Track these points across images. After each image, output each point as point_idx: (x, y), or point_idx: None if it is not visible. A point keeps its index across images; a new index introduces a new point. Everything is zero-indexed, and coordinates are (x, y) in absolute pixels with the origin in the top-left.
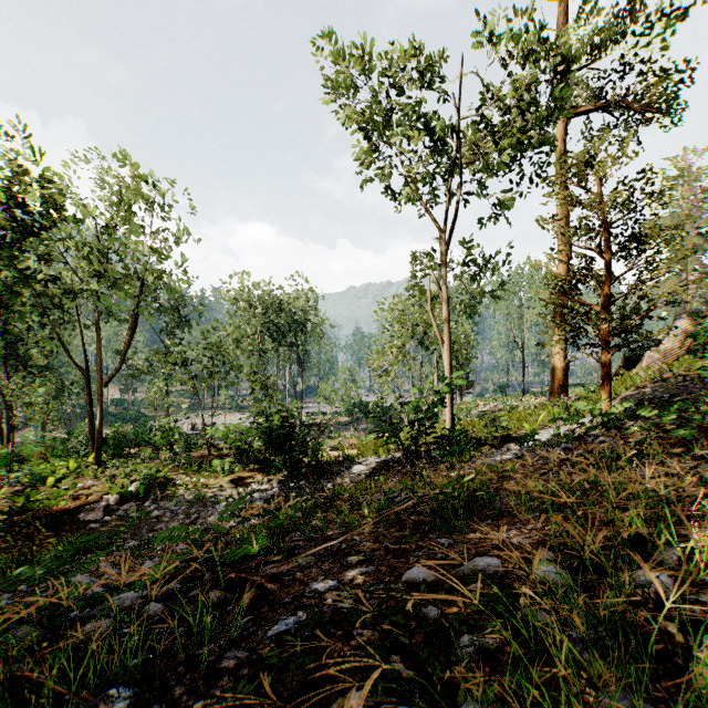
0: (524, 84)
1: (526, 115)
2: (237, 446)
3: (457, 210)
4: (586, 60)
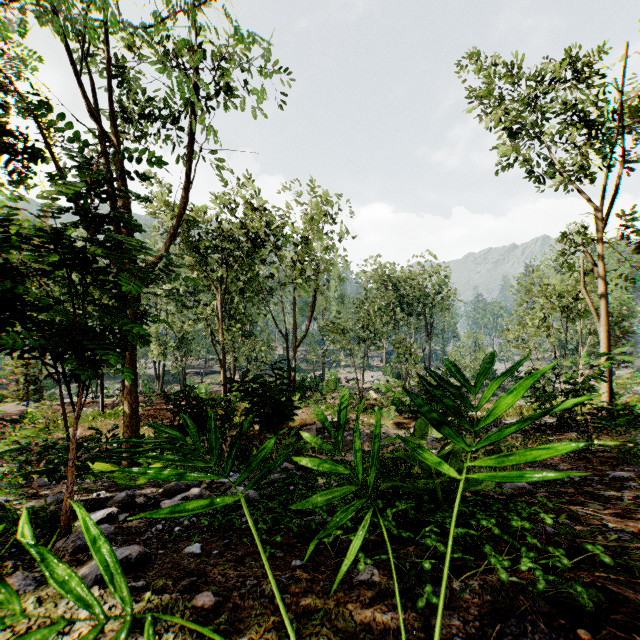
0: None
1: None
2: (397, 398)
3: (616, 187)
4: None
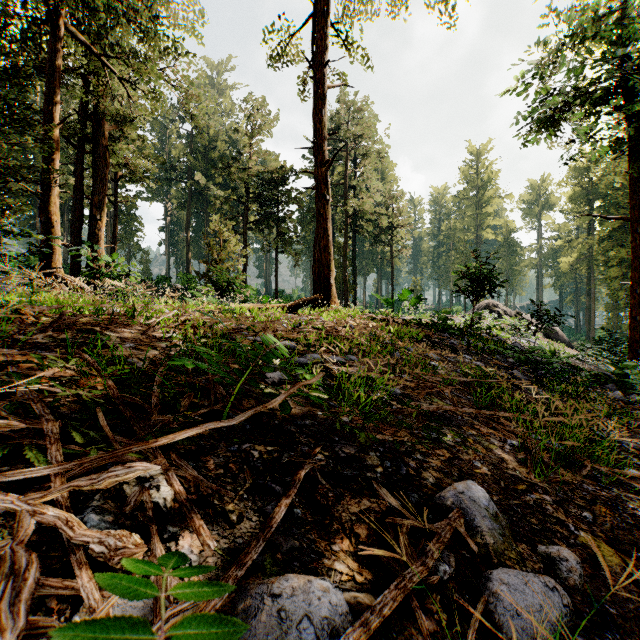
0: None
1: None
2: None
3: None
4: None
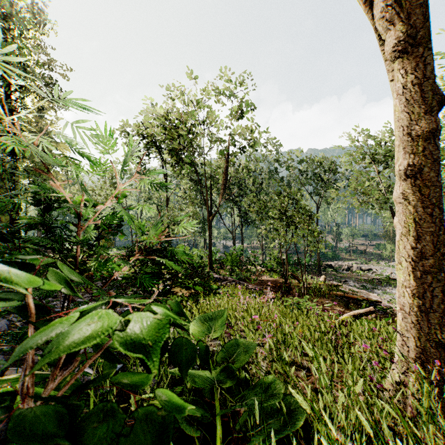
0: None
1: None
2: None
3: None
4: None
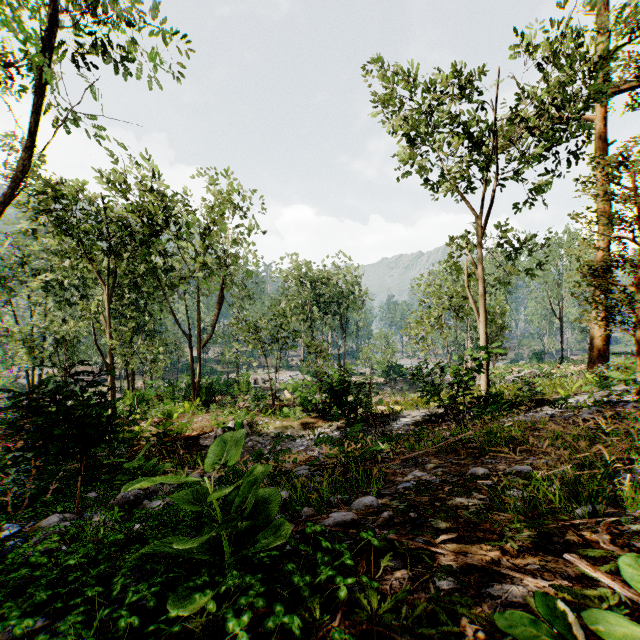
0: (559, 84)
1: (560, 109)
2: (303, 397)
3: (492, 198)
4: (629, 38)
